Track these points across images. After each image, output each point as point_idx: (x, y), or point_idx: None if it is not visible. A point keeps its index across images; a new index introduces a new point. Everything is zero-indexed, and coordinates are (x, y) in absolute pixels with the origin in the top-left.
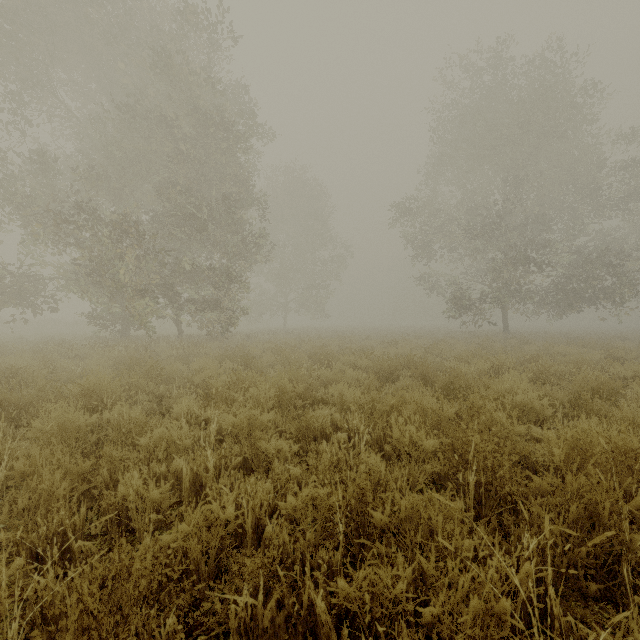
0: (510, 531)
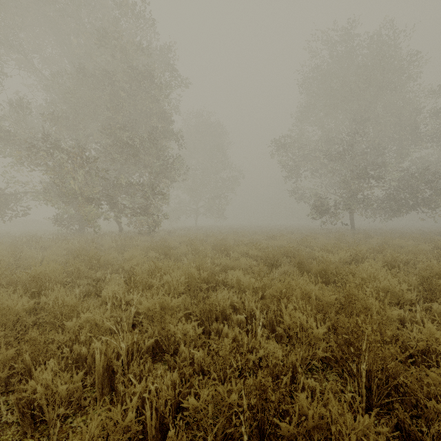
0: (407, 426)
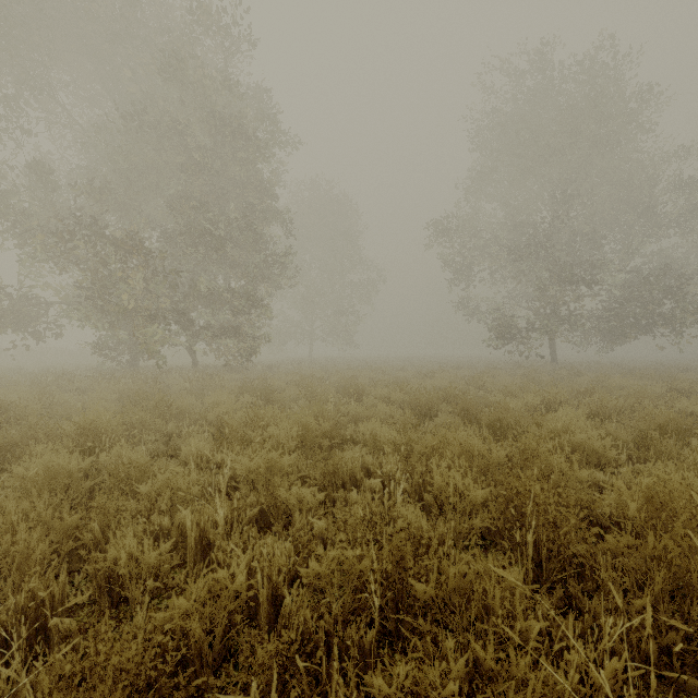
0: (578, 602)
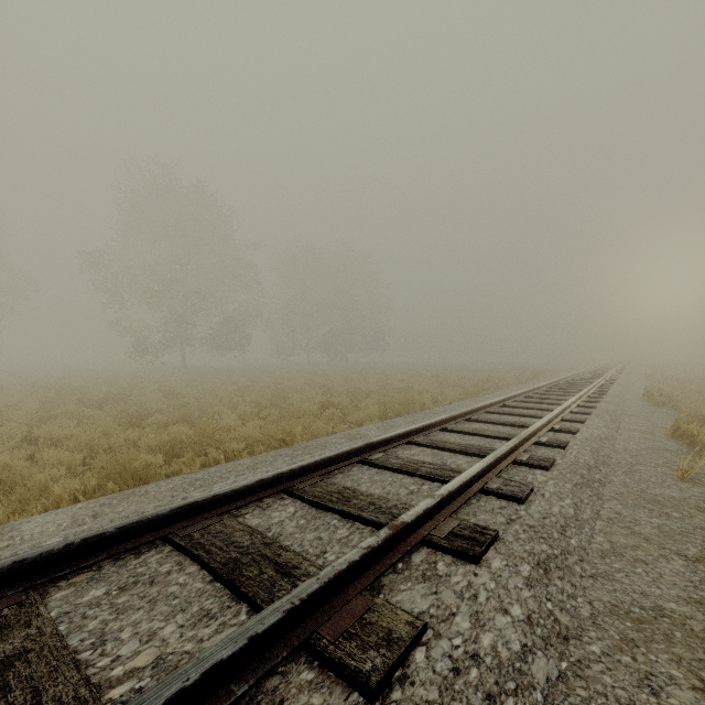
0: None
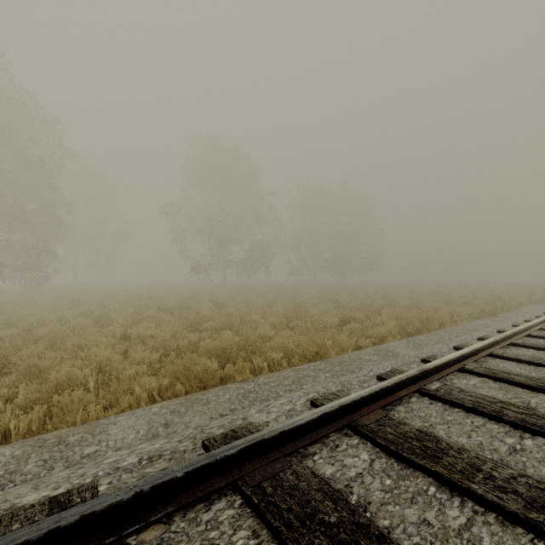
0: None
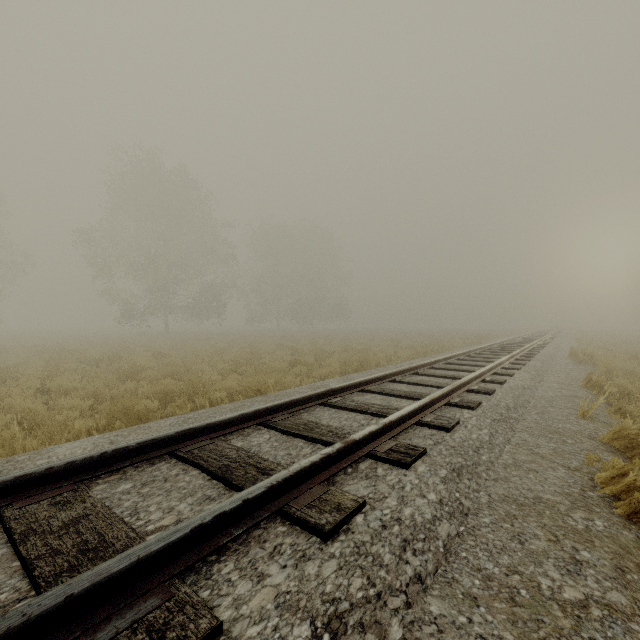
0: None
